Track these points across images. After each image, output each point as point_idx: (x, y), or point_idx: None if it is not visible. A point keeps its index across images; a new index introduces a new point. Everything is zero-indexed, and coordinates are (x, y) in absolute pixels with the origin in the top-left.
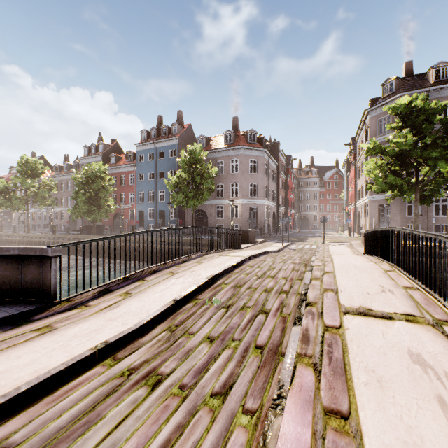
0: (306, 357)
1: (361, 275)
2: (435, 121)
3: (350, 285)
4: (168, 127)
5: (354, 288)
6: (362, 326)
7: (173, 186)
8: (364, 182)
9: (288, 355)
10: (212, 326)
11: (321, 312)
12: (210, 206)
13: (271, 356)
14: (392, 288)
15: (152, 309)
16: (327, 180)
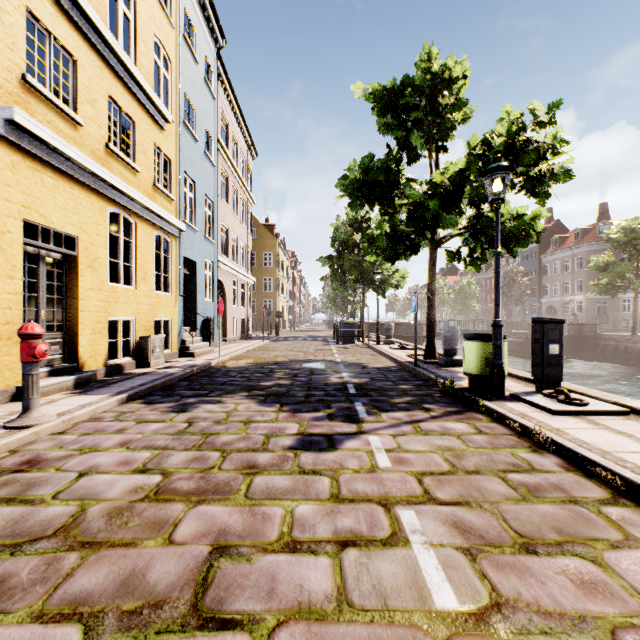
0: None
1: None
2: None
3: None
4: None
5: None
6: None
7: None
8: None
9: None
10: None
11: None
12: (558, 303)
13: None
14: None
15: None
16: None
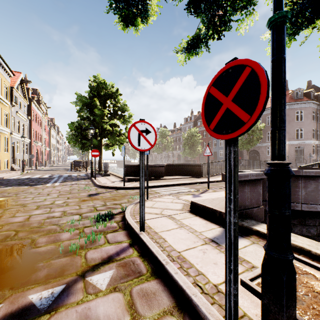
0: None
1: None
2: None
3: None
4: None
5: None
6: None
7: None
8: None
9: None
10: None
11: None
12: (261, 147)
13: None
14: None
15: None
16: None
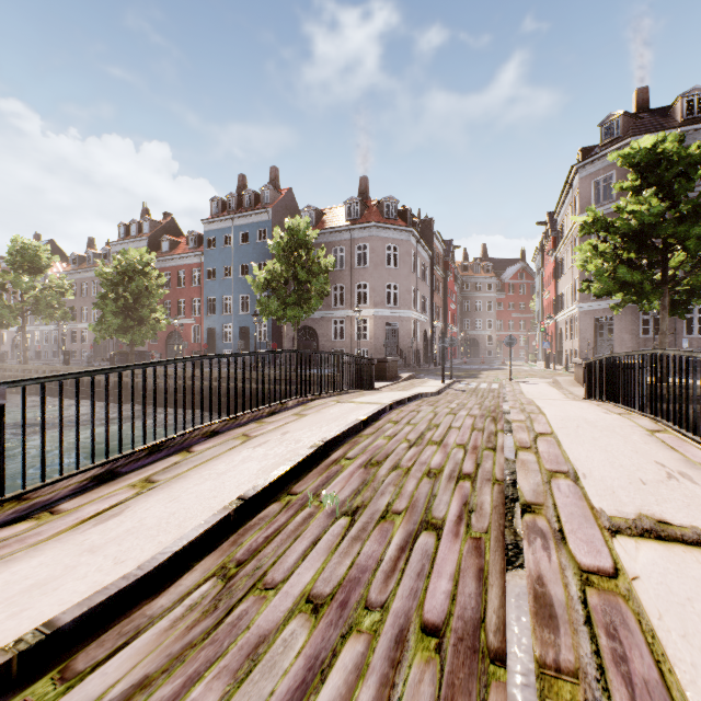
0: (564, 676)
1: (608, 440)
2: (695, 178)
3: (596, 461)
4: (255, 193)
5: (609, 470)
6: (668, 570)
7: (262, 287)
8: (570, 282)
9: (514, 673)
10: (319, 564)
11: (560, 529)
12: (322, 321)
13: (464, 662)
14: (685, 469)
15: (190, 521)
16: (509, 281)
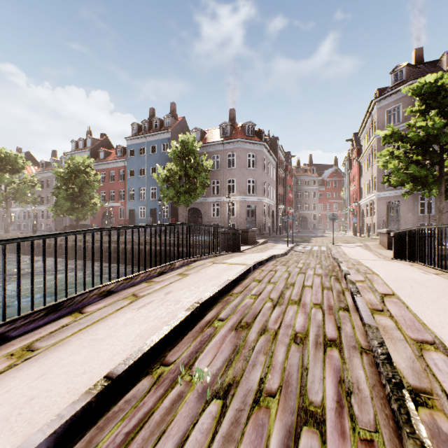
0: None
1: (447, 302)
2: None
3: None
4: (160, 120)
5: None
6: None
7: (164, 181)
8: (369, 178)
9: None
10: None
11: None
12: (205, 204)
13: None
14: None
15: (43, 413)
16: (326, 179)
